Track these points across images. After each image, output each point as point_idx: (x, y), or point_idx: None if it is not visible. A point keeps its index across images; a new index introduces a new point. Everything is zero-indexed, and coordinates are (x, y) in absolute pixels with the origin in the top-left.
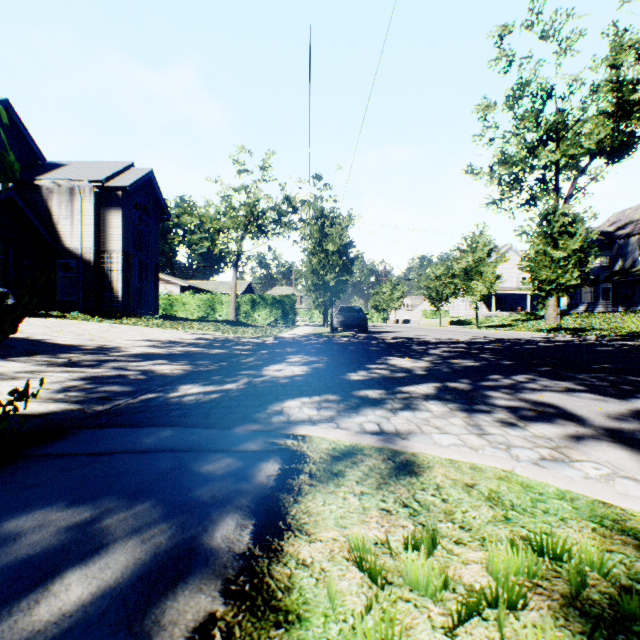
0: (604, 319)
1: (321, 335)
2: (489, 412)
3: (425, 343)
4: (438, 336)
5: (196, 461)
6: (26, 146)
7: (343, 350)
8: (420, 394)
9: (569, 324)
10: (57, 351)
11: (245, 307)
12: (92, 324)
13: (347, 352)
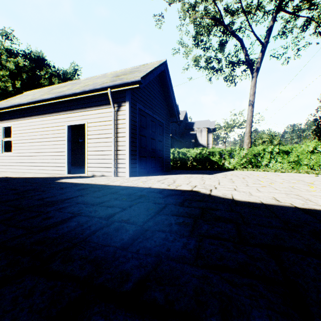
0: None
1: None
2: None
3: None
4: None
5: None
6: (185, 119)
7: None
8: None
9: None
10: None
11: None
12: None
13: None
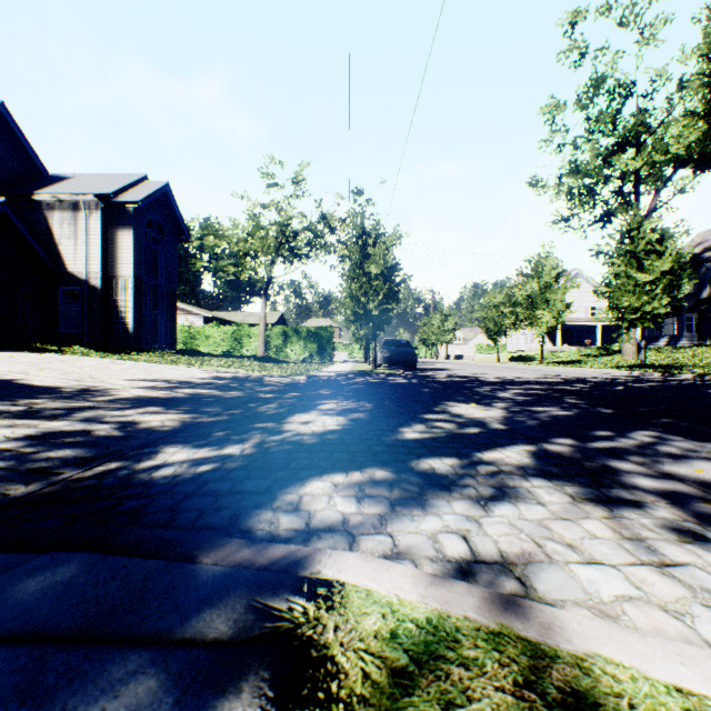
0: (692, 354)
1: (362, 373)
2: (640, 505)
3: (489, 383)
4: (501, 374)
5: (65, 691)
6: (25, 156)
7: (390, 393)
8: (512, 466)
9: (651, 360)
10: (21, 395)
11: (276, 341)
12: (91, 360)
13: (395, 396)
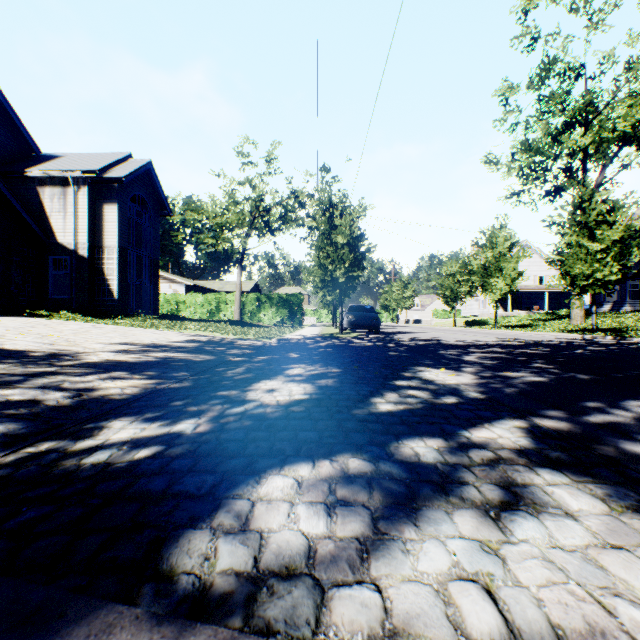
0: (637, 319)
1: (330, 336)
2: None
3: (451, 346)
4: (460, 338)
5: None
6: (19, 137)
7: (357, 356)
8: (511, 451)
9: (599, 324)
10: None
11: (250, 306)
12: (74, 324)
13: (363, 359)
